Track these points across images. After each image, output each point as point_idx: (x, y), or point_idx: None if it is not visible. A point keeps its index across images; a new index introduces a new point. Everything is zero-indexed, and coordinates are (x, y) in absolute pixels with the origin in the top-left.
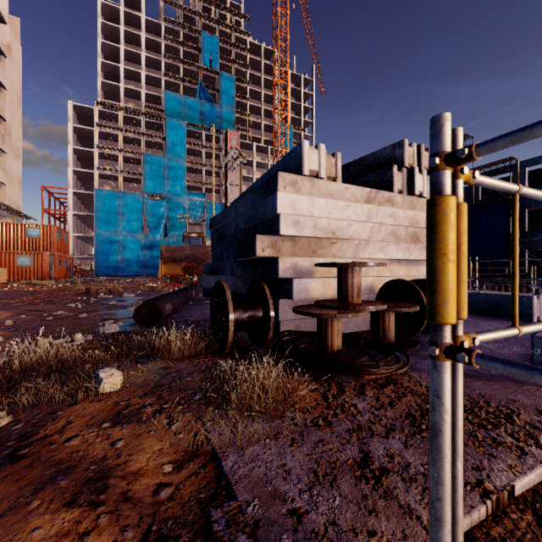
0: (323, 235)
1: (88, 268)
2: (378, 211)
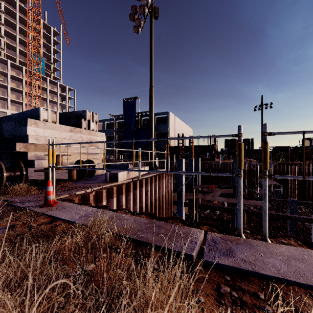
0: None
1: None
2: (75, 135)
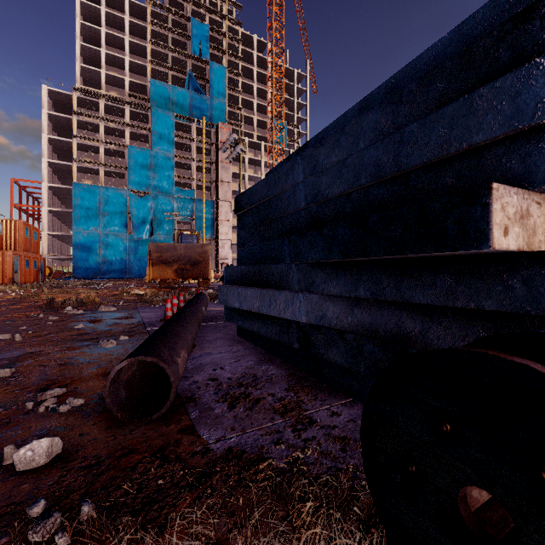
0: None
1: (65, 269)
2: None
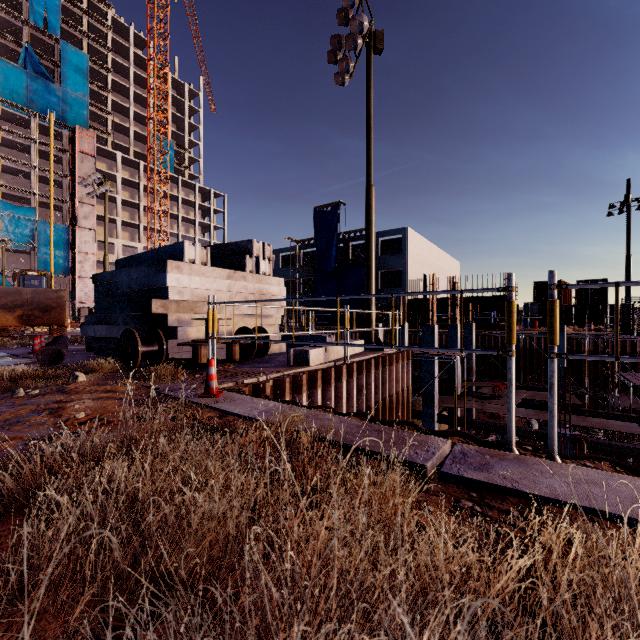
0: (198, 300)
1: None
2: (236, 284)
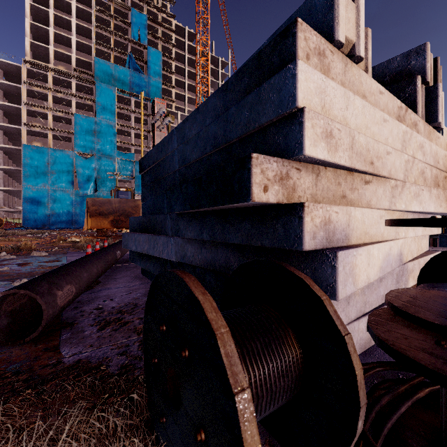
0: (361, 166)
1: (16, 220)
2: (411, 137)
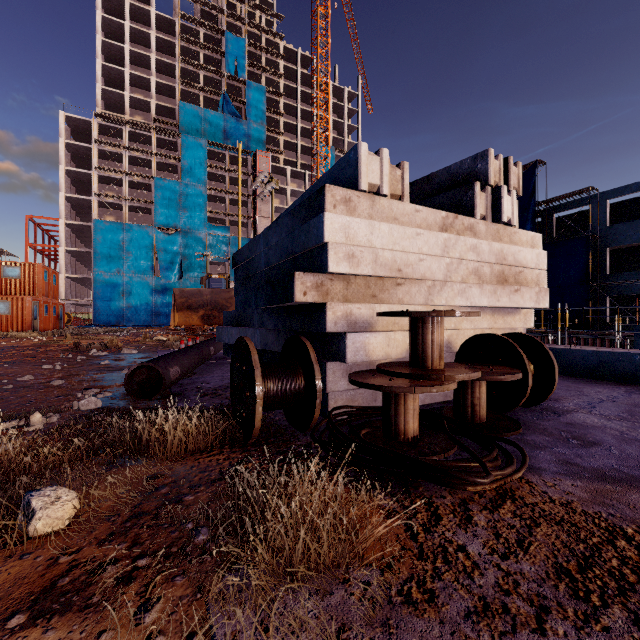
0: (386, 274)
1: (85, 316)
2: (457, 242)
